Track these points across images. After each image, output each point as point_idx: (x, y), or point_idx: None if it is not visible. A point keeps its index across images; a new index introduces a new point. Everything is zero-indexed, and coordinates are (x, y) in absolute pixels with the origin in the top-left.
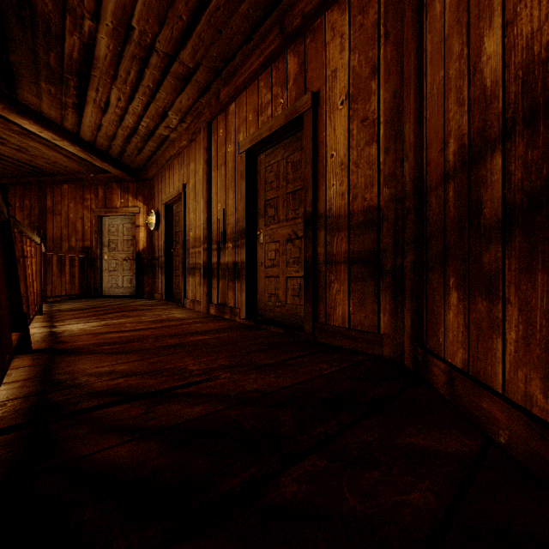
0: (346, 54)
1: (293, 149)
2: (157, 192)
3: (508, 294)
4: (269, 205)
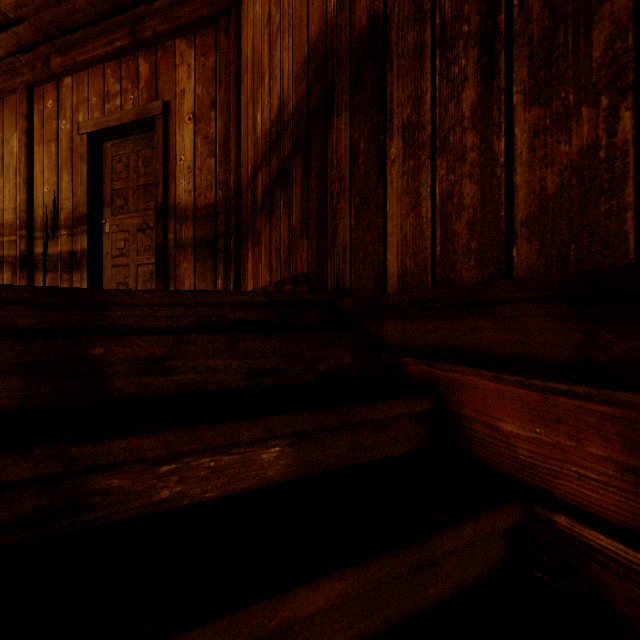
0: (193, 82)
1: (145, 146)
2: None
3: (262, 239)
4: (118, 195)
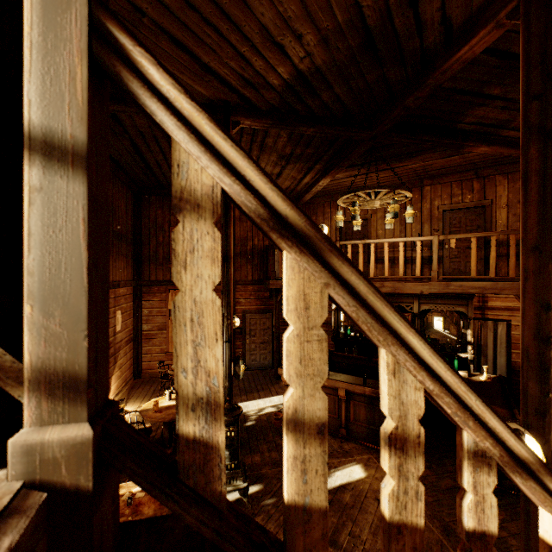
0: (506, 192)
1: (470, 214)
2: (322, 213)
3: None
4: (453, 233)
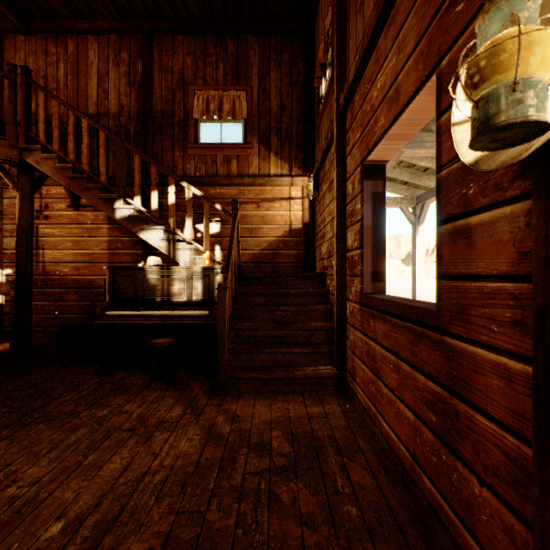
0: None
1: None
2: None
3: None
4: None
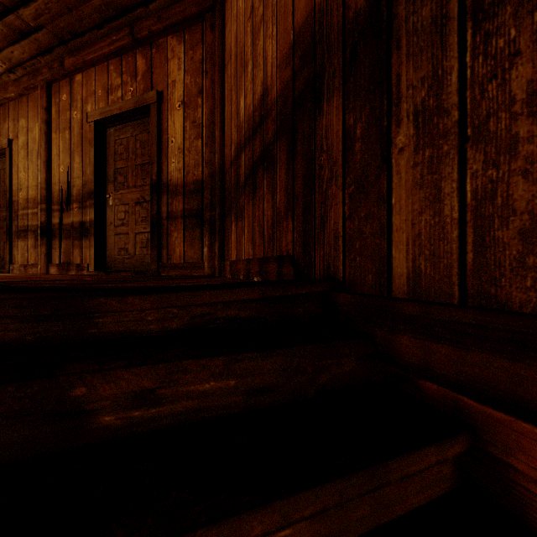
0: (183, 73)
1: (142, 130)
2: None
3: (245, 214)
4: (119, 173)
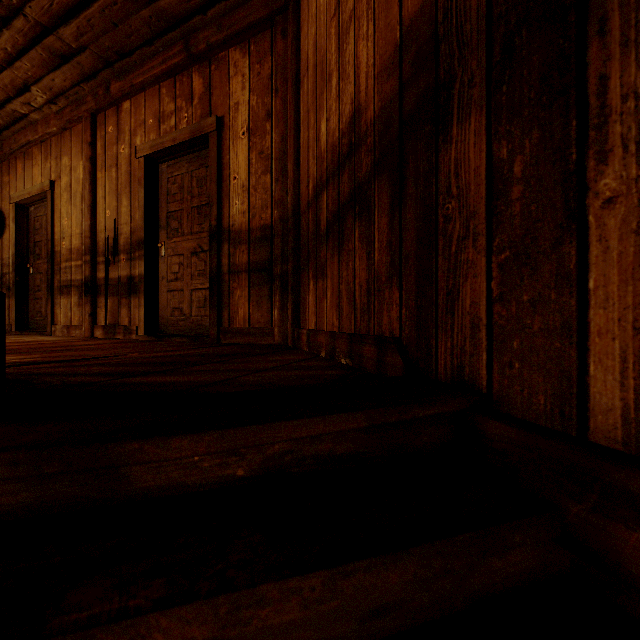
0: (247, 93)
1: (199, 165)
2: None
3: (328, 272)
4: (173, 217)
